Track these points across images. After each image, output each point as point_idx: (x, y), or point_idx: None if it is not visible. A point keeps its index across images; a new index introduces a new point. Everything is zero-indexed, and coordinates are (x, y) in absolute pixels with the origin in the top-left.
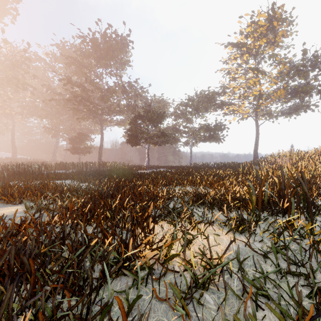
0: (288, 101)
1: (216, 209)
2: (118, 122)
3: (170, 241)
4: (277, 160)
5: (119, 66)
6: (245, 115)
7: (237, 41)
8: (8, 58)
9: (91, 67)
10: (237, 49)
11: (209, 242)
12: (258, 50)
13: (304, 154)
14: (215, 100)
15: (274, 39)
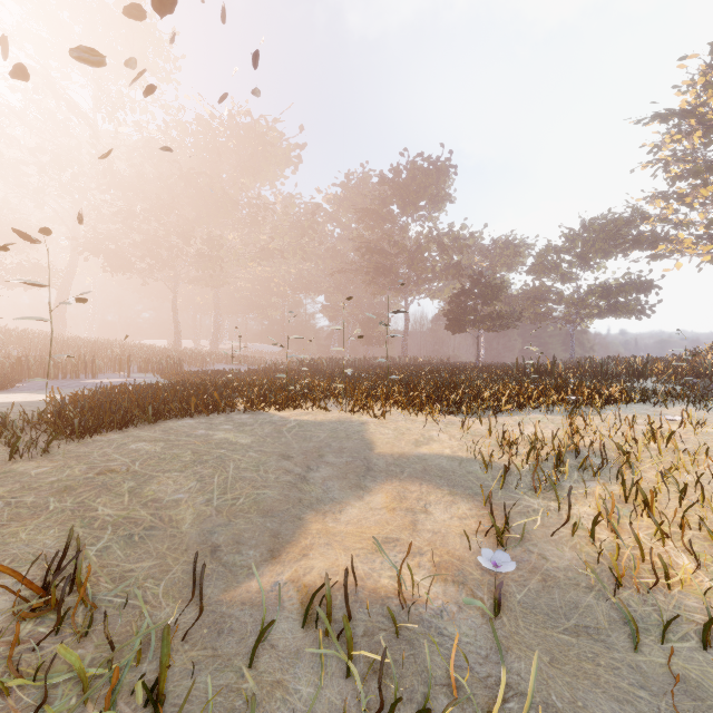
0: None
1: None
2: (432, 292)
3: None
4: None
5: (433, 207)
6: (704, 255)
7: (674, 111)
8: (293, 225)
9: (393, 219)
10: (677, 124)
11: None
12: None
13: None
14: (622, 234)
15: None
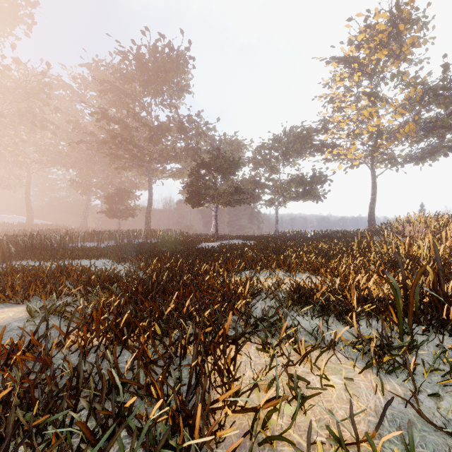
0: (420, 140)
1: (331, 316)
2: (173, 172)
3: (265, 388)
4: (406, 228)
5: (174, 94)
6: (355, 161)
7: (344, 55)
8: (20, 84)
9: (135, 96)
10: (344, 66)
11: (336, 392)
12: (375, 67)
13: (448, 219)
14: (312, 139)
15: (399, 50)
